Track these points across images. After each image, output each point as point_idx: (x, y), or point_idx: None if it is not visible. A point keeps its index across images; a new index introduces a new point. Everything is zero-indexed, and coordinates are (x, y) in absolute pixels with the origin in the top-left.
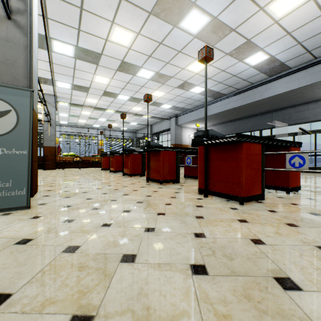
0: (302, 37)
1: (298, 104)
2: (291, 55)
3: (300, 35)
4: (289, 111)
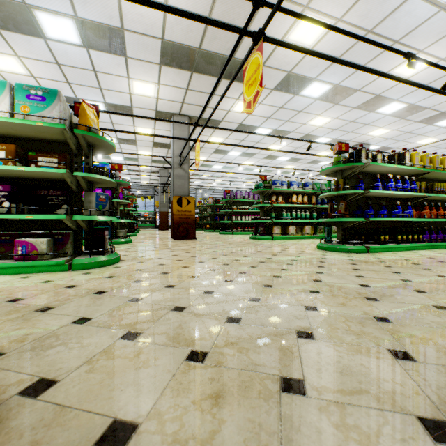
0: None
1: None
2: None
3: None
4: None
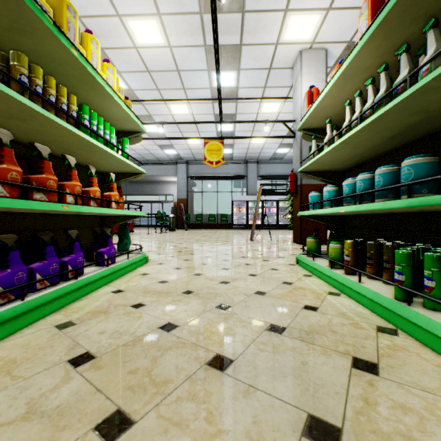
0: (140, 153)
1: (143, 181)
2: (136, 157)
3: (139, 152)
4: (138, 184)
